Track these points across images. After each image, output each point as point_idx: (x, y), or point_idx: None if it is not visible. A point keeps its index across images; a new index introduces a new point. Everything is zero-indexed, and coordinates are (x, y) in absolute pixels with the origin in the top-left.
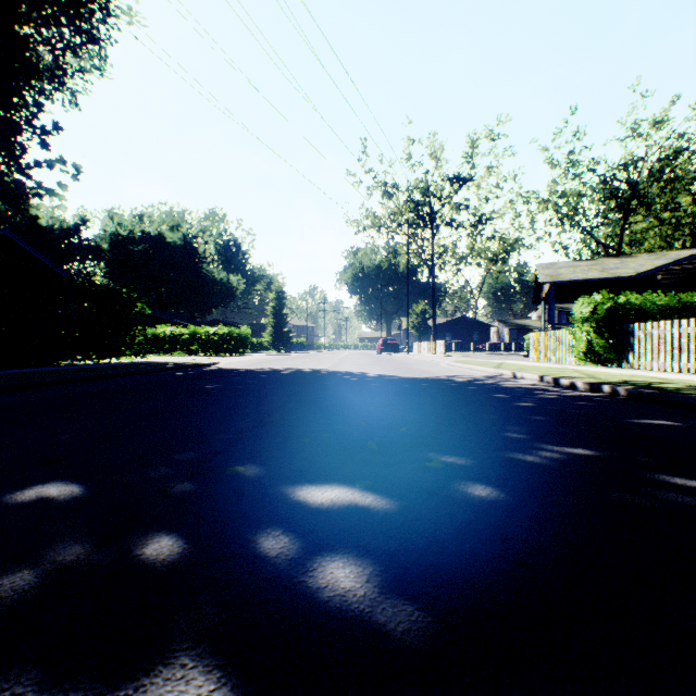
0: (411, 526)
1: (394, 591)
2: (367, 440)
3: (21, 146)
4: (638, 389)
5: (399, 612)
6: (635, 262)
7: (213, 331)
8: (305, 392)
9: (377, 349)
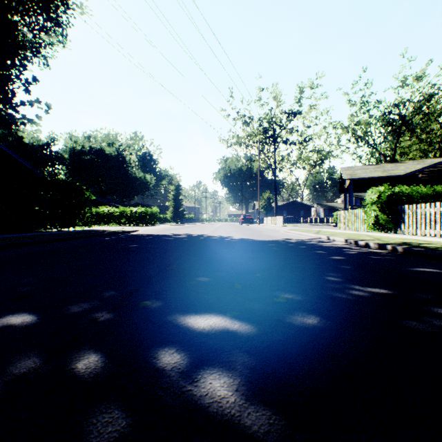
0: (266, 346)
1: (256, 398)
2: (234, 283)
3: (12, 92)
4: (411, 248)
5: (261, 416)
6: (404, 166)
7: (135, 210)
8: (193, 249)
9: (240, 222)
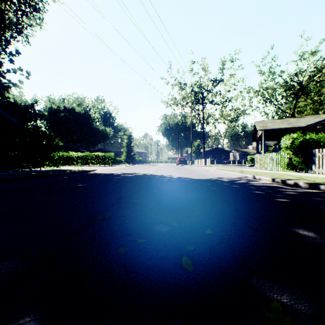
0: None
1: None
2: (180, 251)
3: None
4: None
5: None
6: (305, 120)
7: (96, 154)
8: (135, 189)
9: (176, 163)
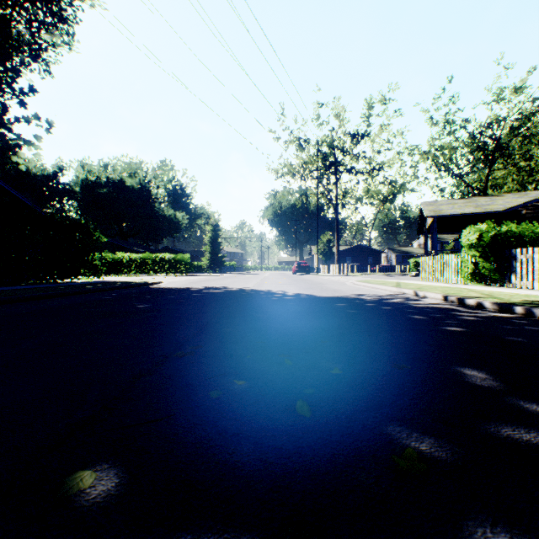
0: None
1: None
2: (294, 394)
3: (3, 105)
4: None
5: None
6: (503, 200)
7: (161, 256)
8: (227, 312)
9: (293, 270)
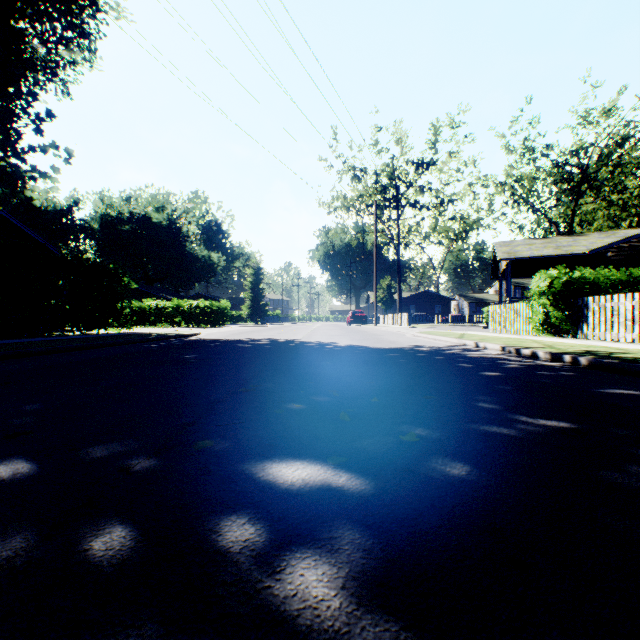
0: (389, 513)
1: (374, 601)
2: (339, 412)
3: (16, 132)
4: (599, 359)
5: (382, 634)
6: (586, 240)
7: (195, 304)
8: (278, 361)
9: (347, 321)
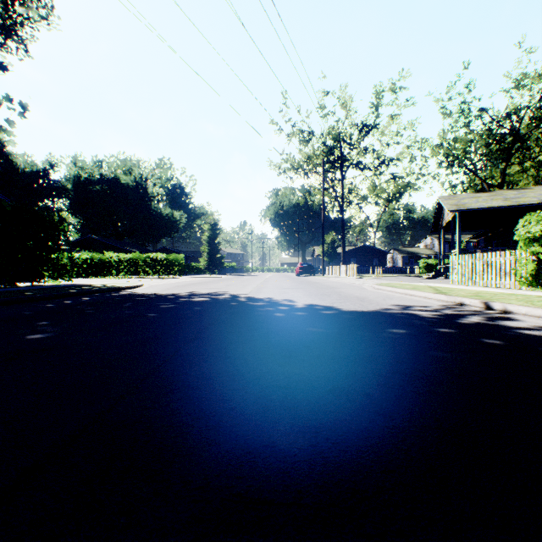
0: None
1: None
2: None
3: None
4: None
5: None
6: (534, 192)
7: (153, 256)
8: (181, 361)
9: (296, 272)
